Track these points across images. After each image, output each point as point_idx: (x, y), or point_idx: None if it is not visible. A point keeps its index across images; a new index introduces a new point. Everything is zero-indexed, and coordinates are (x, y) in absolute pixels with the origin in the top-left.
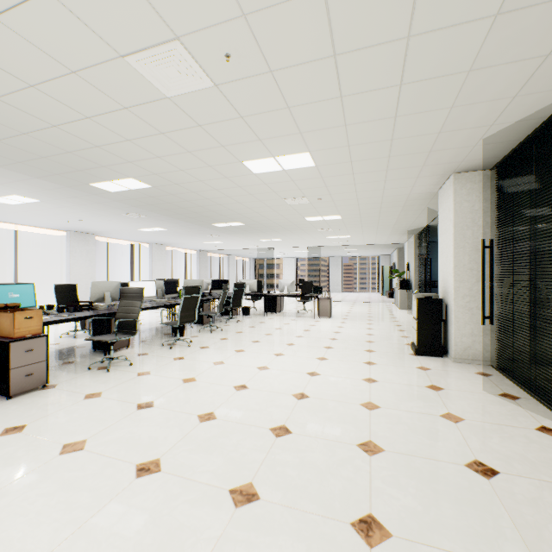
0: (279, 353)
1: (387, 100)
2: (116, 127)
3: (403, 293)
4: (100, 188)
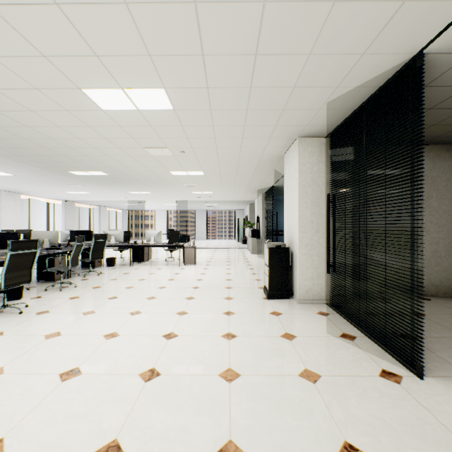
0: (136, 310)
1: (249, 25)
2: None
3: (254, 240)
4: None
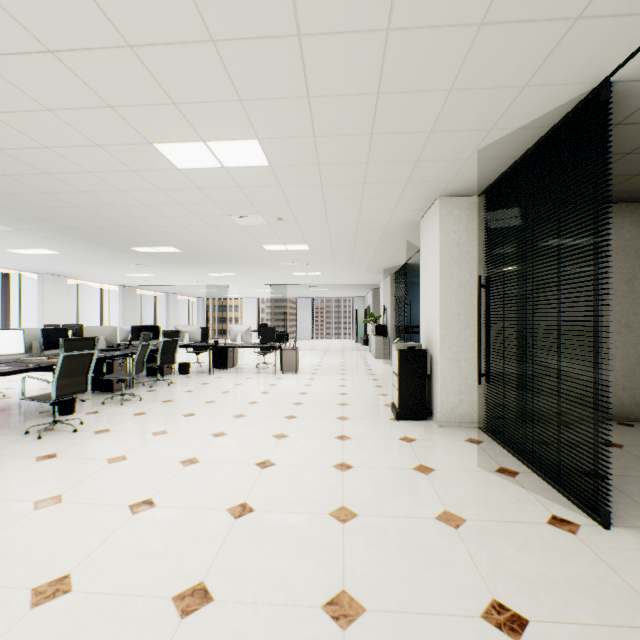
0: (219, 431)
1: (368, 58)
2: None
3: (379, 340)
4: None
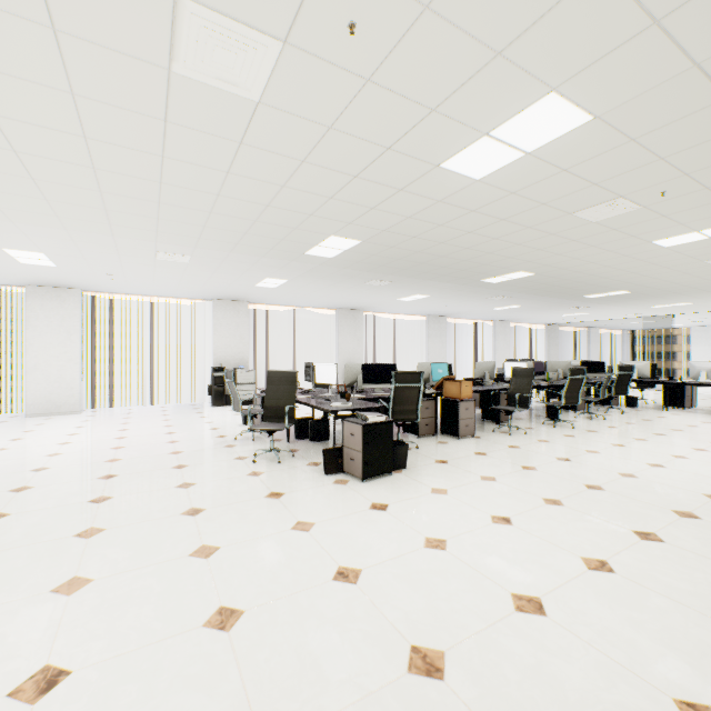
0: (699, 448)
1: None
2: (535, 245)
3: None
4: (486, 282)
